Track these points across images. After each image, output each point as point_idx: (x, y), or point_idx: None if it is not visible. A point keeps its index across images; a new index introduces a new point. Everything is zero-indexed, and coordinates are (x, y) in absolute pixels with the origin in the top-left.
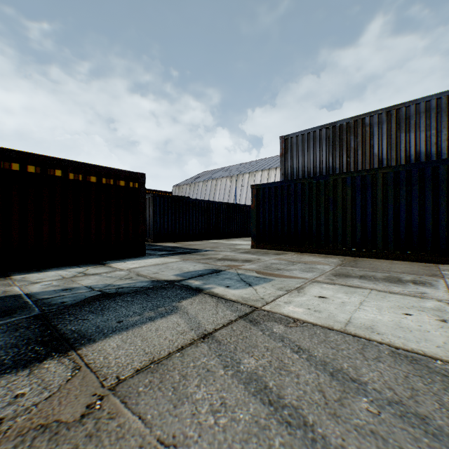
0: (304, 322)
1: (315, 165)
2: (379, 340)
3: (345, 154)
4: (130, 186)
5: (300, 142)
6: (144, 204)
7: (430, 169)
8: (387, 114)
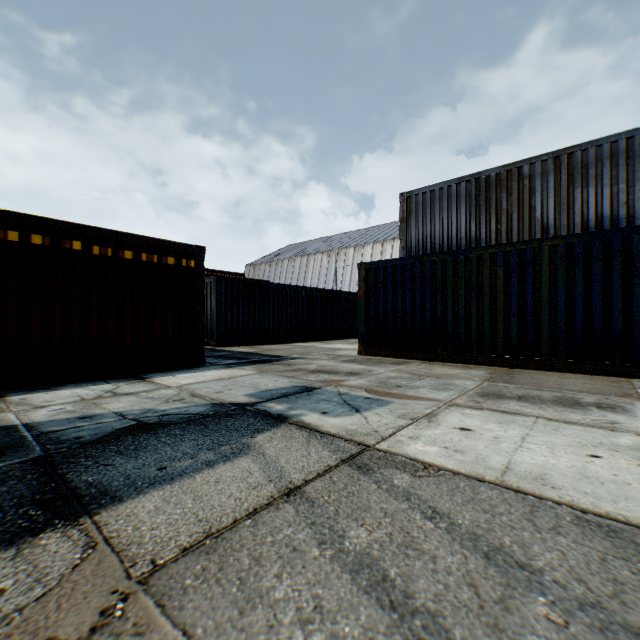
0: (439, 469)
1: (450, 235)
2: (555, 498)
3: (494, 219)
4: (182, 265)
5: (429, 201)
6: (202, 291)
7: (619, 240)
8: (555, 161)
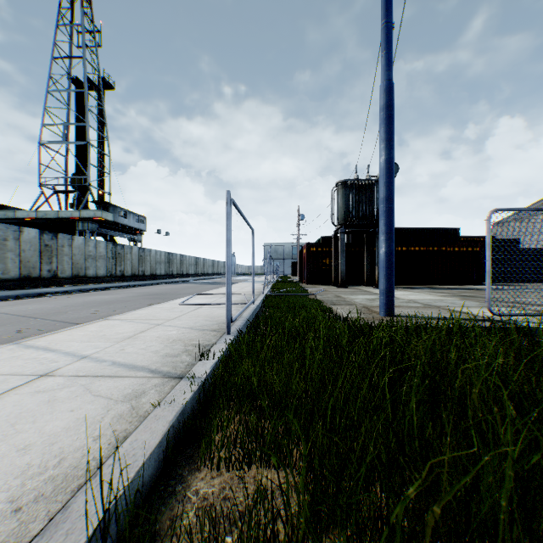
0: None
1: None
2: None
3: None
4: (473, 250)
5: None
6: (480, 258)
7: None
8: None
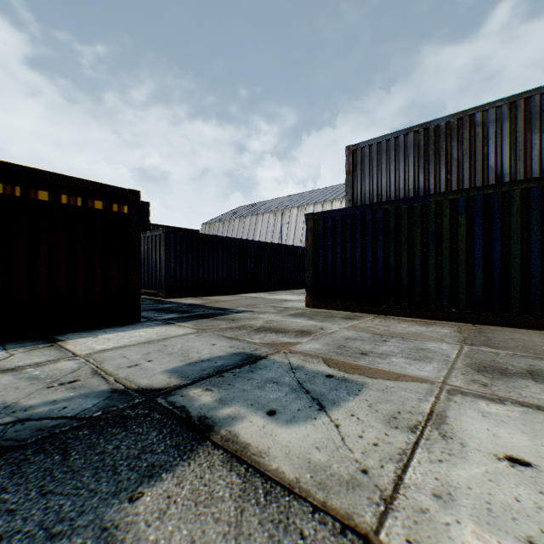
0: None
1: (397, 187)
2: None
3: (444, 169)
4: (113, 211)
5: (375, 153)
6: (138, 240)
7: None
8: (510, 107)
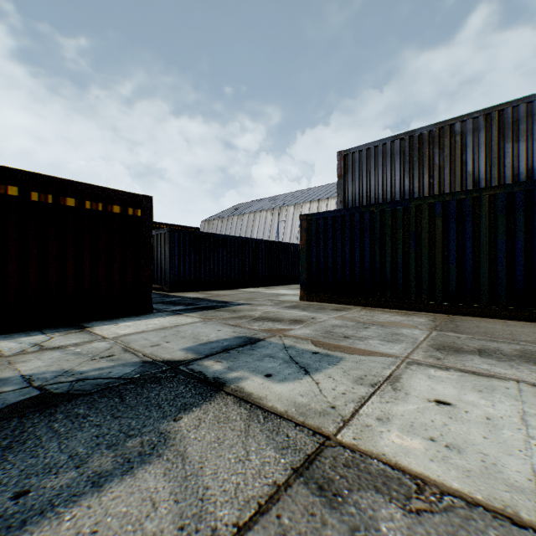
0: (441, 490)
1: (385, 190)
2: None
3: (426, 174)
4: (128, 214)
5: (365, 158)
6: (149, 240)
7: None
8: (486, 118)
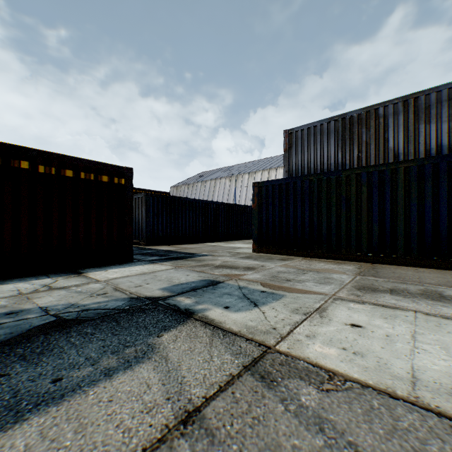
0: (345, 378)
1: (322, 162)
2: None
3: (356, 149)
4: (114, 183)
5: (306, 136)
6: (131, 203)
7: None
8: (404, 104)
